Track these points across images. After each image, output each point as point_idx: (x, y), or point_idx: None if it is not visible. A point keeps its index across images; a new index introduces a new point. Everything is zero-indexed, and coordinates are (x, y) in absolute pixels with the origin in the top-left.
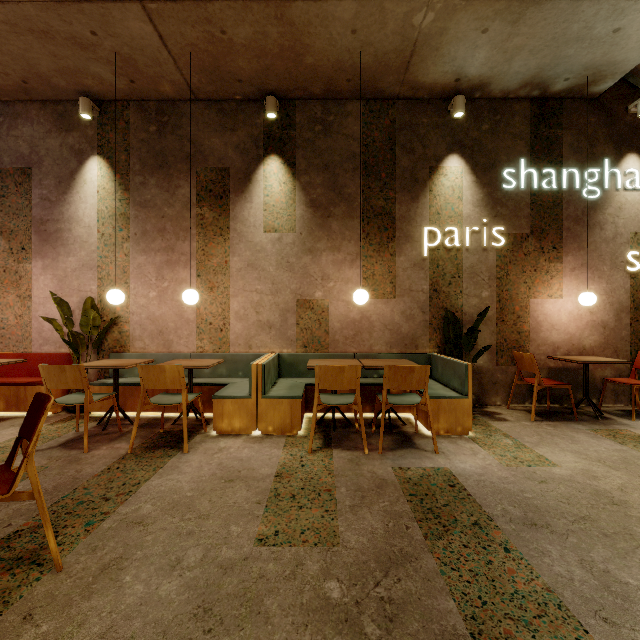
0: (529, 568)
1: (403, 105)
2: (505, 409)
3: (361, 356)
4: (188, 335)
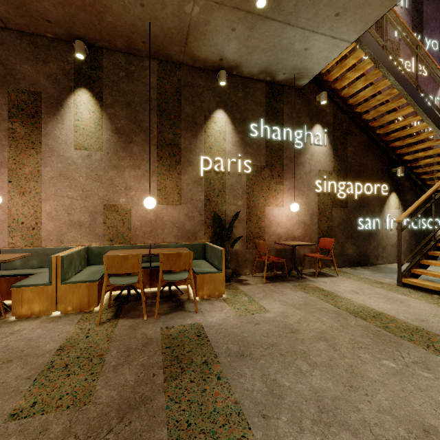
0: (229, 389)
1: (187, 70)
2: (251, 277)
3: (156, 246)
4: None
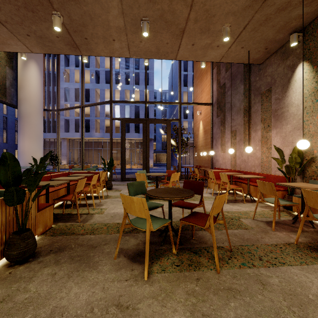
0: None
1: None
2: None
3: None
4: None
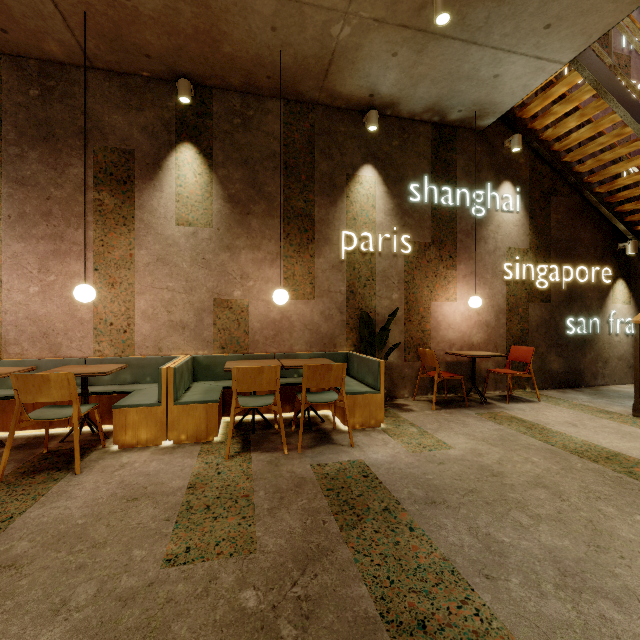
0: (429, 542)
1: (322, 111)
2: (412, 401)
3: (281, 356)
4: (82, 337)
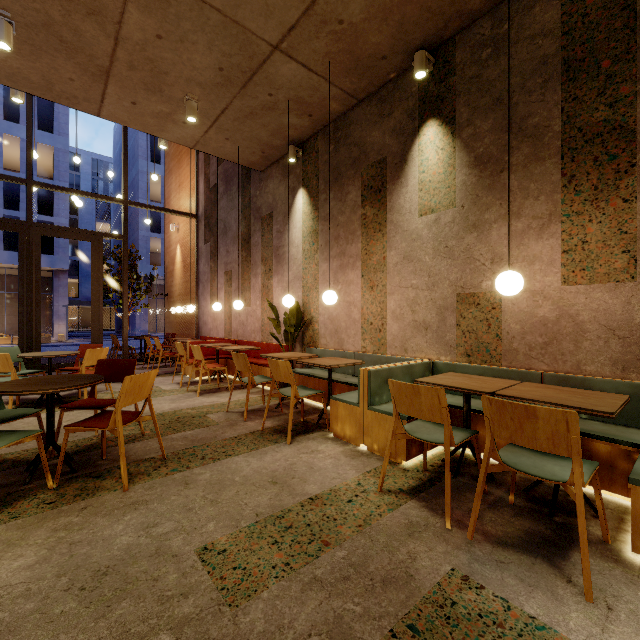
0: None
1: None
2: None
3: (554, 378)
4: (354, 335)
